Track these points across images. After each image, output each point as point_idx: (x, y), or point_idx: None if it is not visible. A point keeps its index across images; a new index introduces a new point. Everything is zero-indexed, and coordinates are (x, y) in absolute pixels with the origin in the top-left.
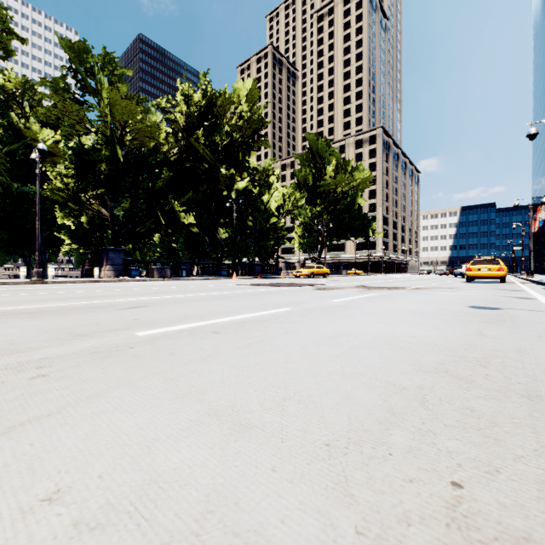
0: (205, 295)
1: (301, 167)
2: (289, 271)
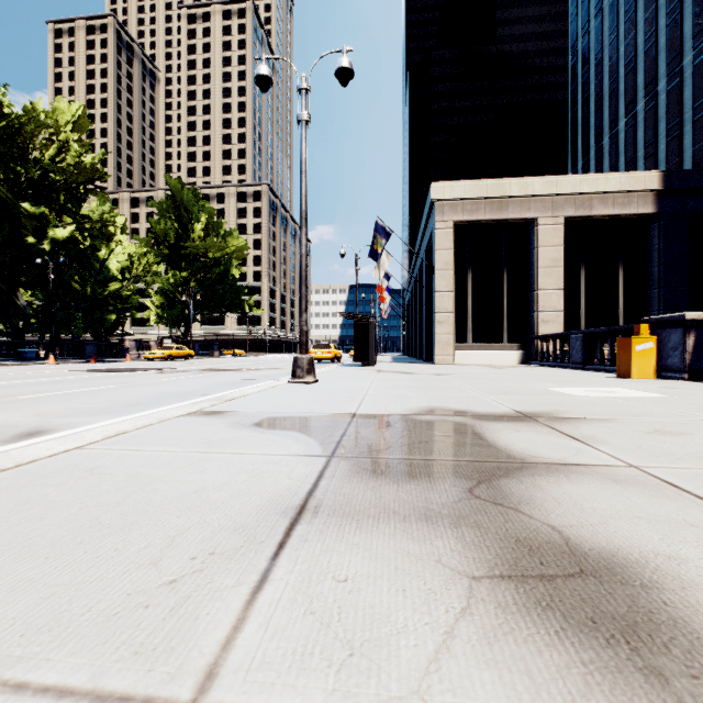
0: (33, 382)
1: (160, 218)
2: (140, 352)
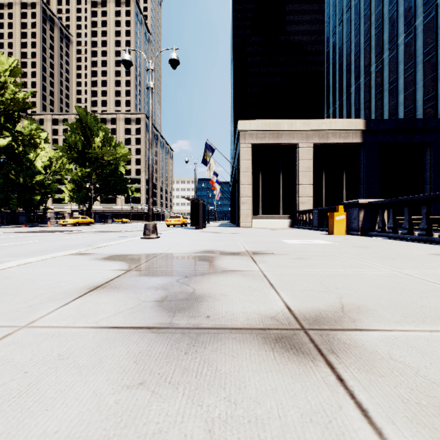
0: None
1: (72, 133)
2: (58, 220)
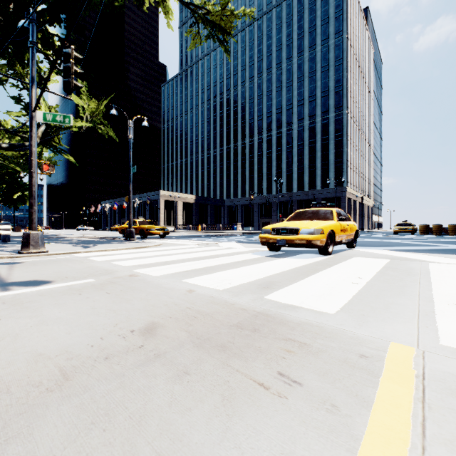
0: None
1: None
2: None
